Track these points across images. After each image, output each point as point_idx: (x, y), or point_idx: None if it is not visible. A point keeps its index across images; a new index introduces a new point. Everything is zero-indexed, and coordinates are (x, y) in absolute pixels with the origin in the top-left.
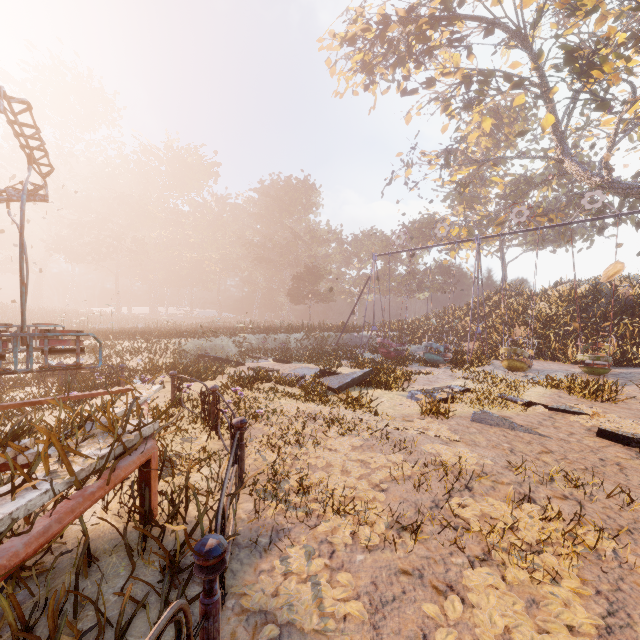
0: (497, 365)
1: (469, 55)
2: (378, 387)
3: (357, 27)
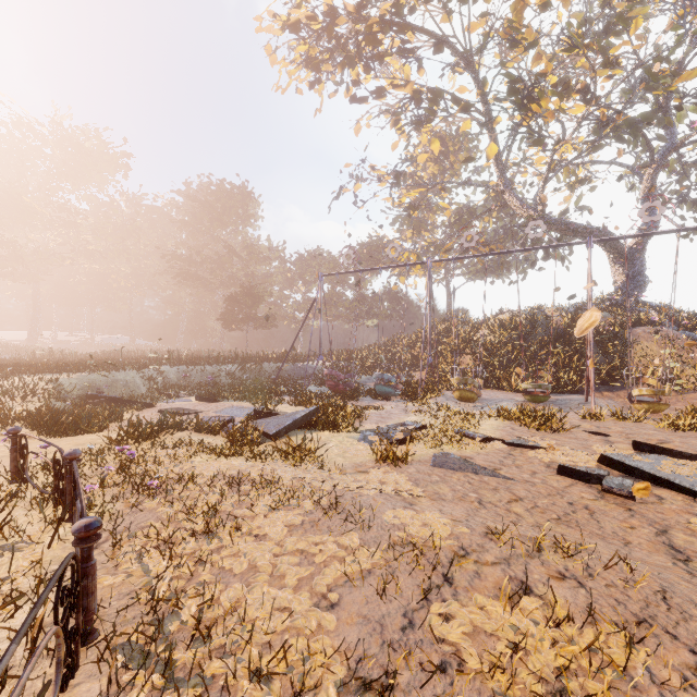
0: (448, 396)
1: (420, 69)
2: (325, 428)
3: (301, 13)
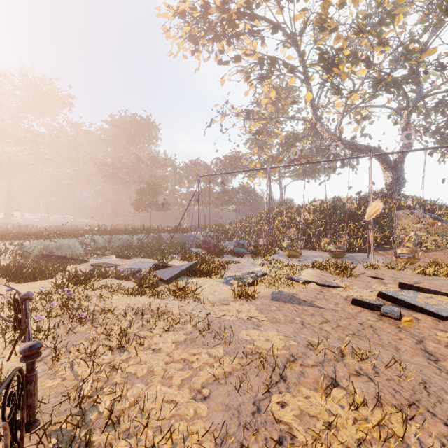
0: (281, 254)
1: (262, 44)
2: (201, 276)
3: (186, 5)
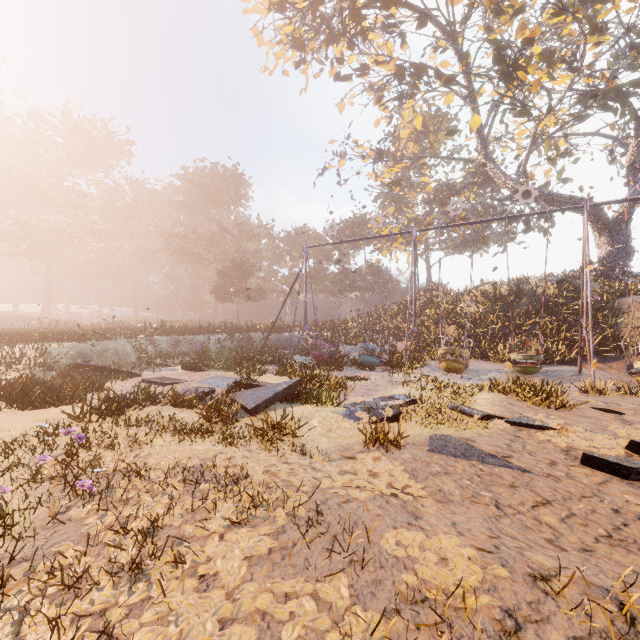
0: (433, 366)
1: (403, 44)
2: (308, 402)
3: None
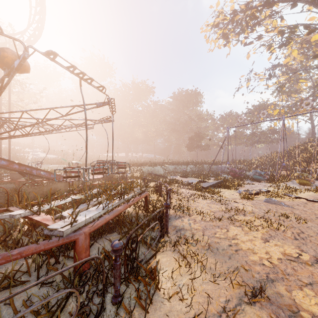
0: (295, 182)
1: (281, 20)
2: (225, 188)
3: (219, 18)
